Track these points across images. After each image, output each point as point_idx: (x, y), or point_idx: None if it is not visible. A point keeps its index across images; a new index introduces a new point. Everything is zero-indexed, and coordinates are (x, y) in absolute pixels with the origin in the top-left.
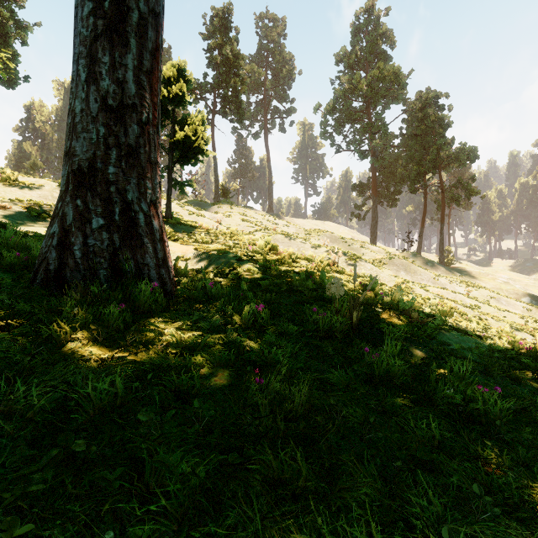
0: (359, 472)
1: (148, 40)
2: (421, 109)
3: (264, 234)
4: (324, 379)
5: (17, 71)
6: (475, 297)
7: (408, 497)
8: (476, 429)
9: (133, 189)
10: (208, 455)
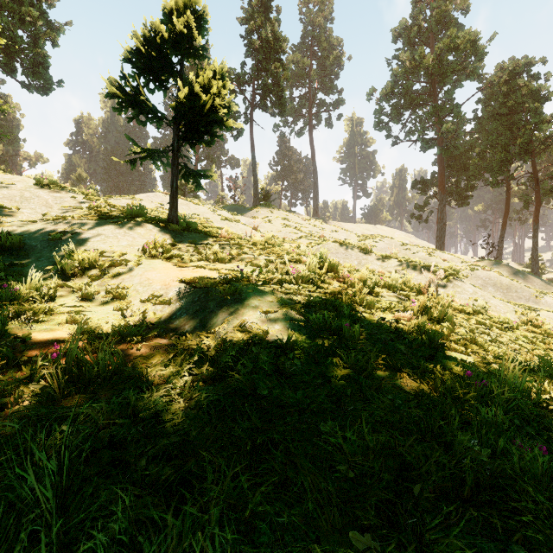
0: None
1: None
2: (506, 82)
3: (310, 241)
4: None
5: (48, 74)
6: None
7: None
8: None
9: None
10: None
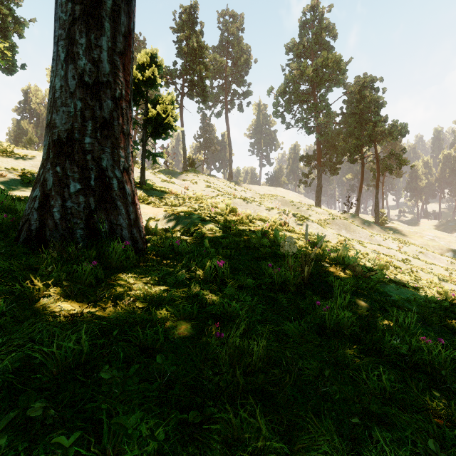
0: (316, 428)
1: (121, 25)
2: (359, 91)
3: (225, 198)
4: (280, 331)
5: (15, 59)
6: (406, 252)
7: (365, 454)
8: (423, 380)
9: (107, 157)
10: (169, 414)
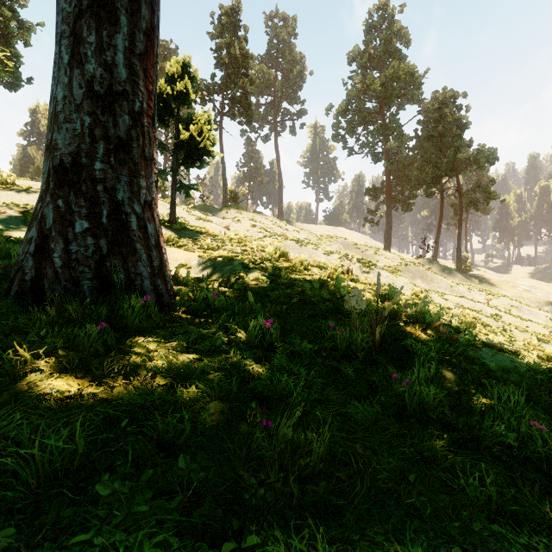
0: None
1: (141, 19)
2: (438, 110)
3: (274, 240)
4: (346, 414)
5: (19, 72)
6: (495, 305)
7: None
8: (538, 483)
9: (124, 188)
10: (193, 548)
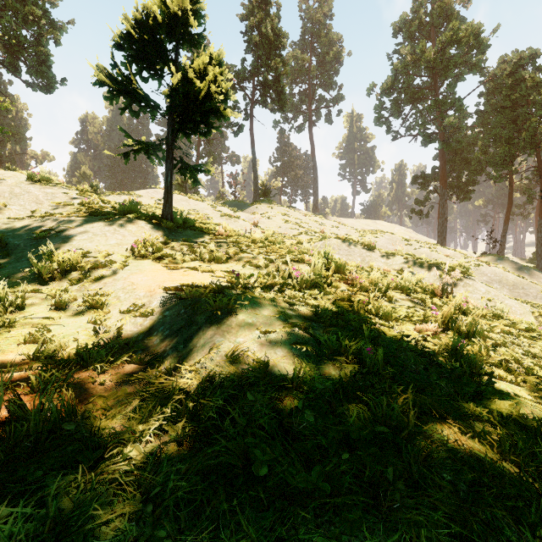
0: None
1: None
2: (510, 75)
3: (310, 237)
4: None
5: (51, 72)
6: None
7: None
8: None
9: None
10: None
